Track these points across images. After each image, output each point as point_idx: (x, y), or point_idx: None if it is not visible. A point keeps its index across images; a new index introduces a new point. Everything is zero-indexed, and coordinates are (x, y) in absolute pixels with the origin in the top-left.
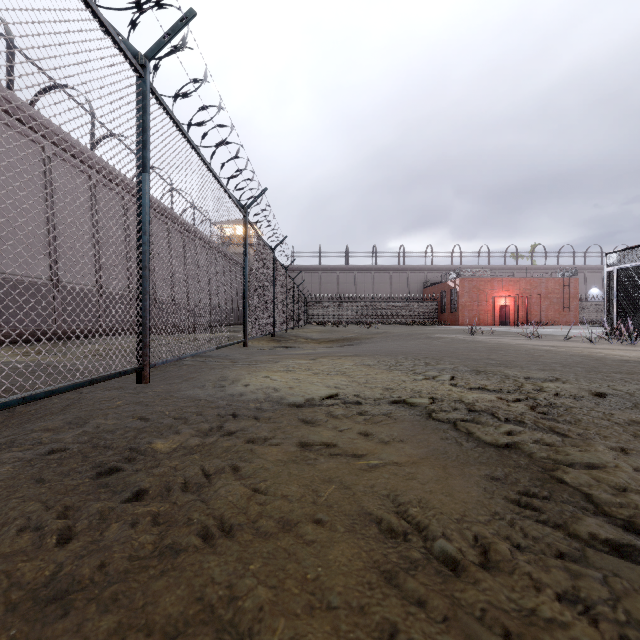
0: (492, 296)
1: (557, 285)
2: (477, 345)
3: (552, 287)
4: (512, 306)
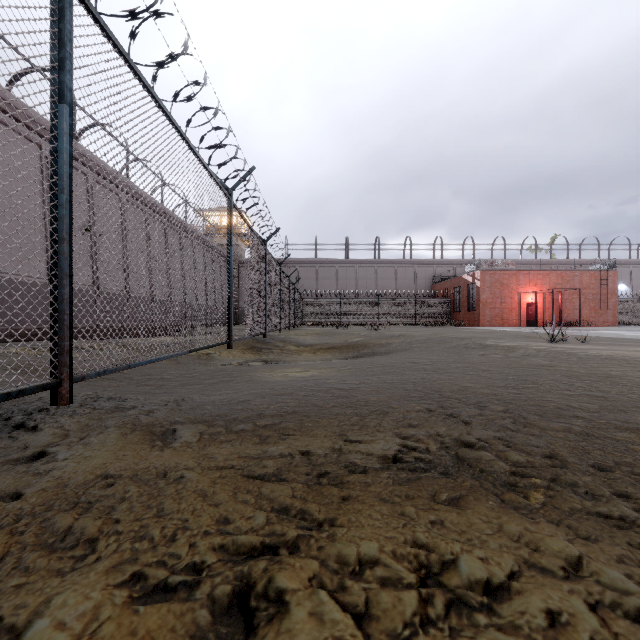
0: (517, 292)
1: (593, 279)
2: None
3: (587, 281)
4: (541, 303)
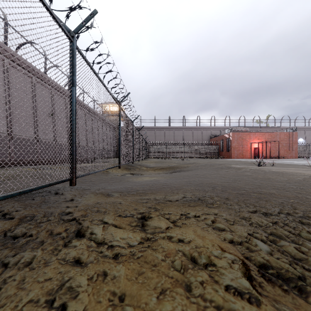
0: (250, 142)
1: (285, 136)
2: (295, 178)
3: (283, 137)
4: (261, 148)
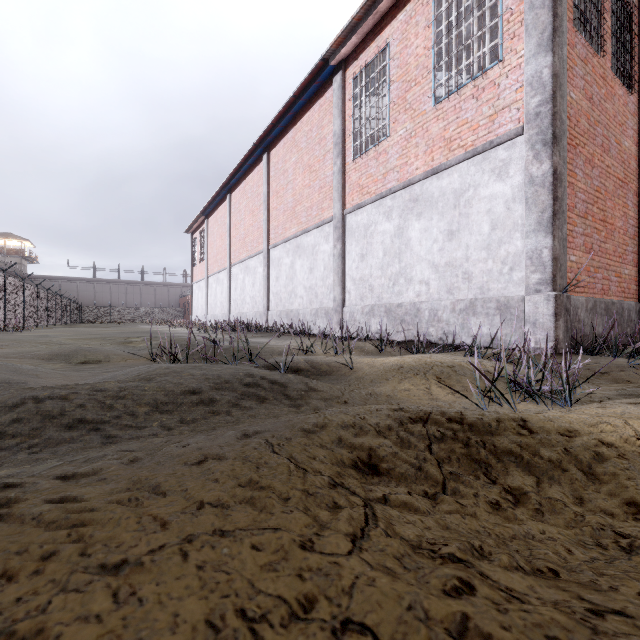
0: None
1: None
2: None
3: None
4: None
